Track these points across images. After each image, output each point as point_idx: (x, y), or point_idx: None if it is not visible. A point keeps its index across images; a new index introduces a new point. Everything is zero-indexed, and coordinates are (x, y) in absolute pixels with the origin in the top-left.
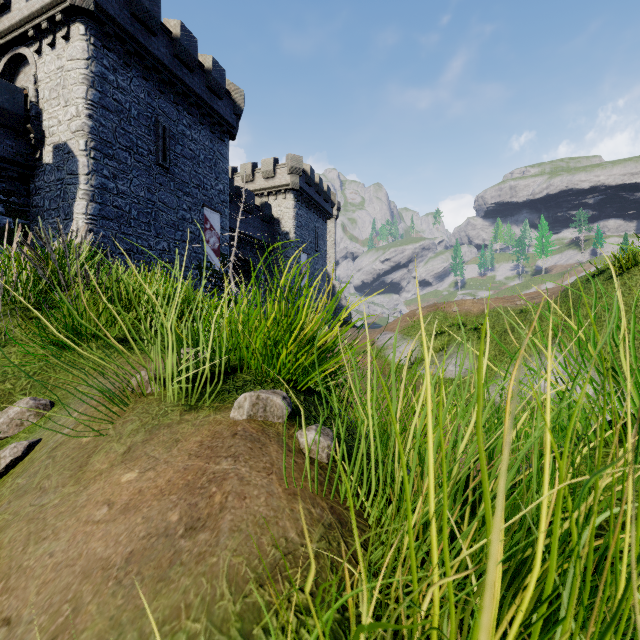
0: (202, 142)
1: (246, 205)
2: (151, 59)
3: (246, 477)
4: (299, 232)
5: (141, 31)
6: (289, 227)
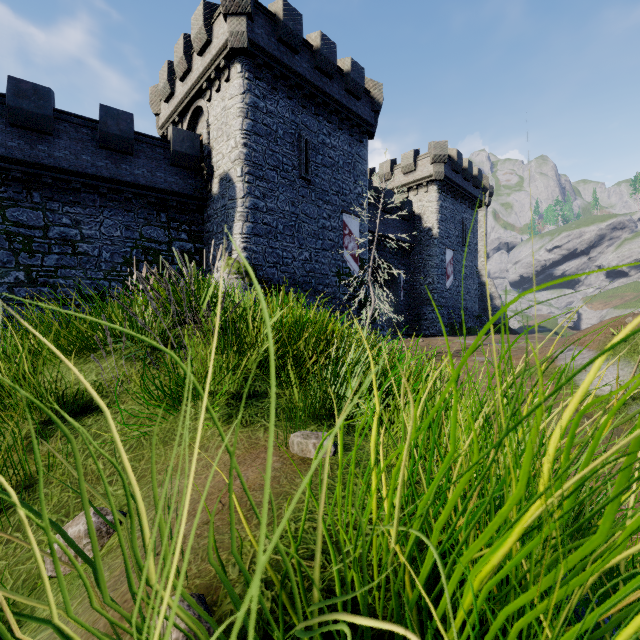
0: (341, 148)
1: (385, 205)
2: (294, 77)
3: None
4: (443, 226)
5: (286, 53)
6: (432, 222)
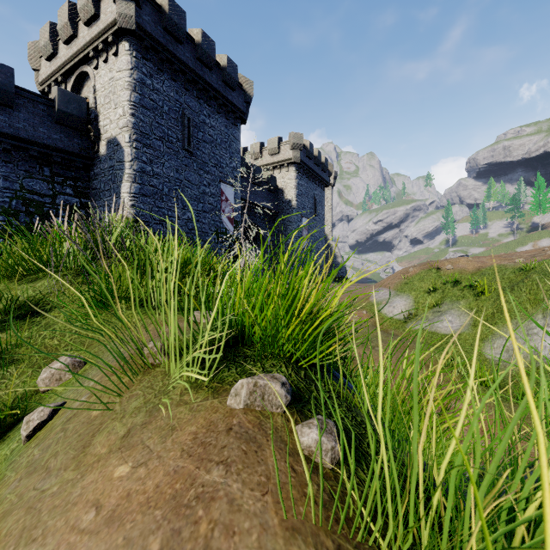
0: (219, 128)
1: (255, 179)
2: (179, 63)
3: (237, 498)
4: (300, 199)
5: (171, 41)
6: (291, 196)
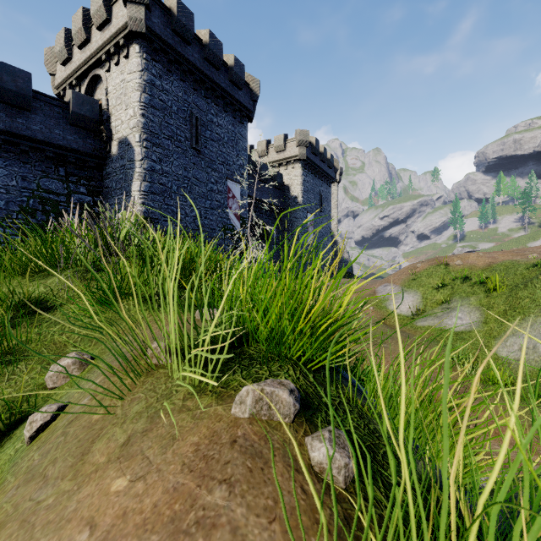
0: (226, 126)
1: (261, 176)
2: (187, 64)
3: (241, 527)
4: (306, 196)
5: (179, 43)
6: (297, 192)
